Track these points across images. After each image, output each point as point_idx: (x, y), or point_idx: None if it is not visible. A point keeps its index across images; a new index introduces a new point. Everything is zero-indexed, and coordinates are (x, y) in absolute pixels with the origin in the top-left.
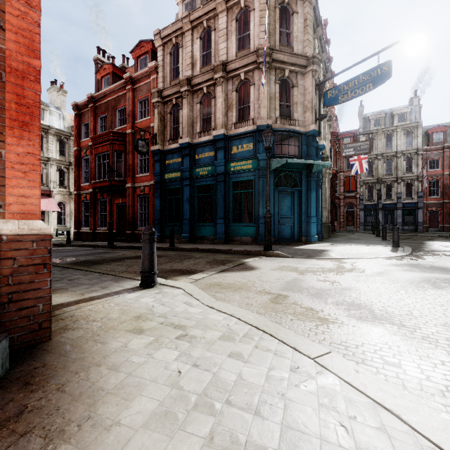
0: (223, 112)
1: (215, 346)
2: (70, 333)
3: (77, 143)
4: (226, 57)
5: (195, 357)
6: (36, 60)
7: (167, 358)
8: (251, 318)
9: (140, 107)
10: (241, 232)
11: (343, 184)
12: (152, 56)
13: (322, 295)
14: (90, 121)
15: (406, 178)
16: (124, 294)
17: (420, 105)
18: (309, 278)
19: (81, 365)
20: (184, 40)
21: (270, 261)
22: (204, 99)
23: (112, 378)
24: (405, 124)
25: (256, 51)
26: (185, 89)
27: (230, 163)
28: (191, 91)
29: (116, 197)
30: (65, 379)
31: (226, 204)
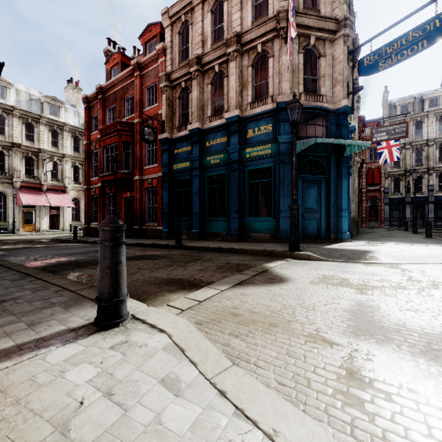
0: (238, 91)
1: None
2: None
3: (87, 136)
4: (241, 28)
5: None
6: None
7: None
8: None
9: (148, 94)
10: (258, 228)
11: (365, 177)
12: (160, 40)
13: None
14: (99, 113)
15: (439, 169)
16: (50, 348)
17: None
18: (383, 304)
19: None
20: (194, 16)
21: (301, 266)
22: (215, 80)
23: None
24: (438, 109)
25: (276, 16)
26: (194, 69)
27: (245, 149)
28: (201, 71)
29: (124, 190)
30: None
31: (240, 196)
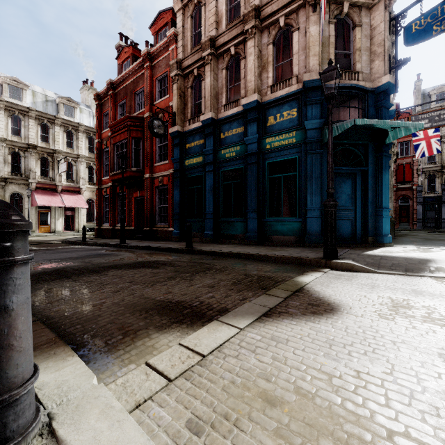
0: (256, 73)
1: None
2: None
3: (98, 134)
4: (260, 2)
5: None
6: None
7: None
8: None
9: (159, 86)
10: (280, 229)
11: (395, 174)
12: (172, 27)
13: None
14: (110, 110)
15: None
16: None
17: None
18: None
19: None
20: None
21: (348, 282)
22: (231, 64)
23: None
24: None
25: None
26: (207, 53)
27: (265, 139)
28: (215, 54)
29: (134, 190)
30: None
31: (259, 193)
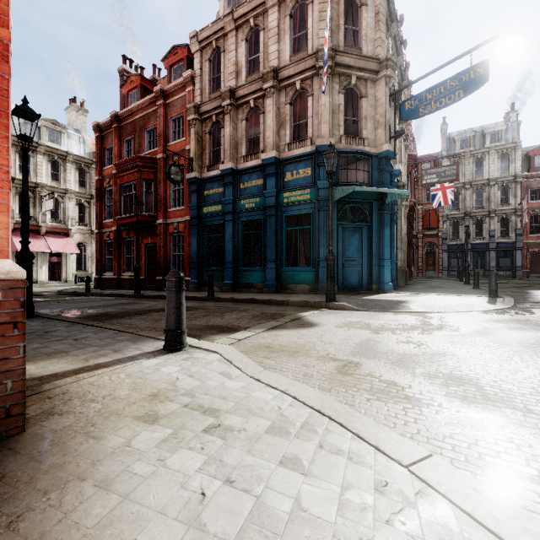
0: (275, 130)
1: (260, 445)
2: (55, 421)
3: (99, 171)
4: (278, 62)
5: (229, 465)
6: (2, 28)
7: (187, 468)
8: (311, 397)
9: (173, 126)
10: (296, 278)
11: (422, 220)
12: (187, 64)
13: (407, 363)
14: (114, 145)
15: (500, 212)
16: (141, 360)
17: (519, 122)
18: (387, 339)
19: (57, 477)
20: (226, 43)
21: (333, 315)
22: (250, 115)
23: (98, 505)
24: (499, 145)
25: (315, 54)
26: (227, 103)
27: (282, 193)
28: (235, 105)
29: (145, 236)
30: (25, 504)
31: (277, 244)
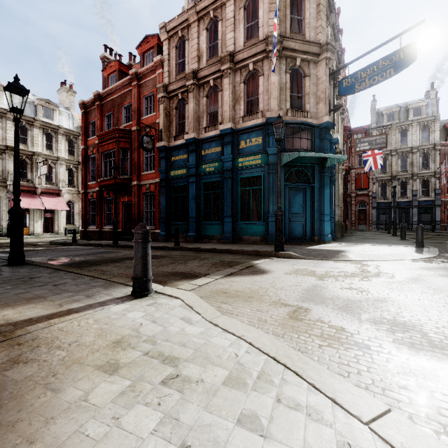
0: (231, 105)
1: (217, 399)
2: (18, 370)
3: (84, 141)
4: (234, 47)
5: (185, 425)
6: None
7: (141, 429)
8: (266, 344)
9: (145, 103)
10: (249, 231)
11: (355, 182)
12: (158, 51)
13: (352, 309)
14: (96, 120)
15: (422, 175)
16: (110, 305)
17: (438, 98)
18: (331, 285)
19: (5, 440)
20: (190, 32)
21: (282, 263)
22: (210, 93)
23: None
24: (421, 118)
25: (265, 39)
26: (191, 83)
27: (237, 158)
28: (197, 84)
29: (122, 195)
30: None
31: (233, 202)
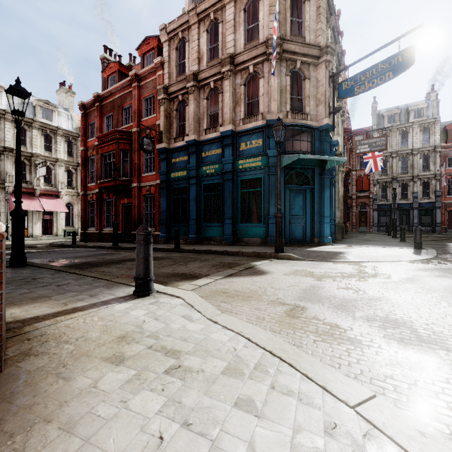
0: (231, 107)
1: (216, 386)
2: (30, 362)
3: (84, 142)
4: (234, 49)
5: (187, 407)
6: None
7: (147, 410)
8: (263, 339)
9: (146, 104)
10: (250, 233)
11: (355, 183)
12: (158, 52)
13: (347, 307)
14: (96, 121)
15: (422, 177)
16: (113, 304)
17: (438, 100)
18: (329, 285)
19: (24, 419)
20: (190, 34)
21: (281, 264)
22: (211, 94)
23: (60, 449)
24: (421, 120)
25: (265, 42)
26: (191, 84)
27: (238, 160)
28: (198, 86)
29: (122, 197)
30: None
31: (233, 204)
